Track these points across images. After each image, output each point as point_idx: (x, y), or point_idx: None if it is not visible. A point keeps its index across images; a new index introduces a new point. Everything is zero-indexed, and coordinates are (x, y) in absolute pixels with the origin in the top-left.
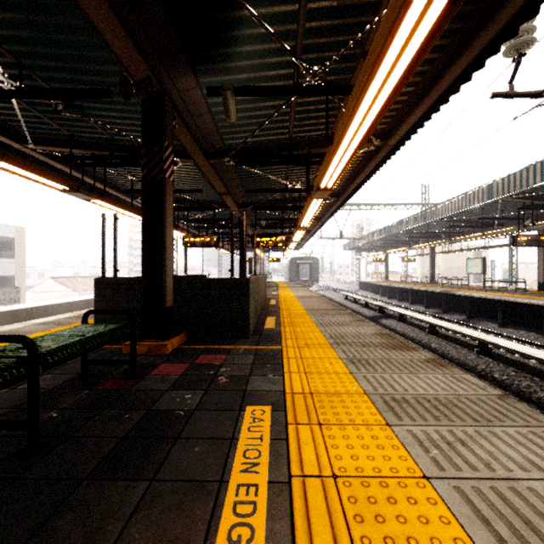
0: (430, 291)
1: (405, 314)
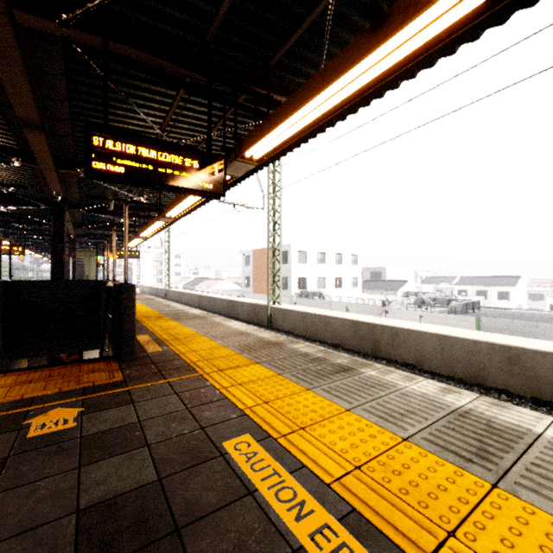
0: None
1: None
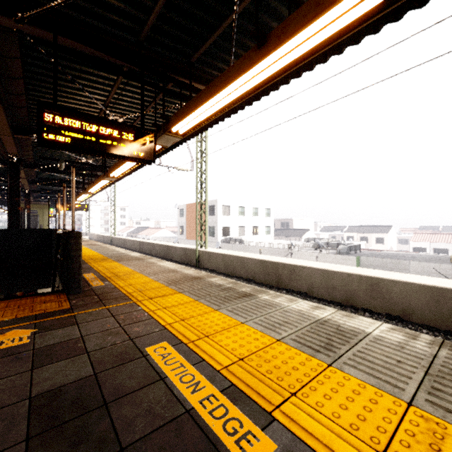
0: None
1: None
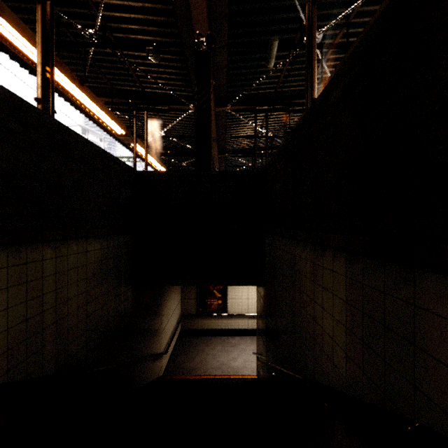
0: None
1: None
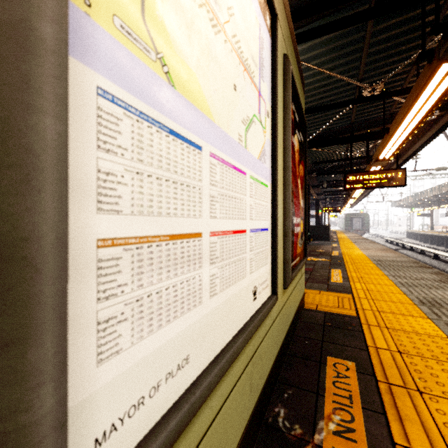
0: (446, 236)
1: (411, 246)
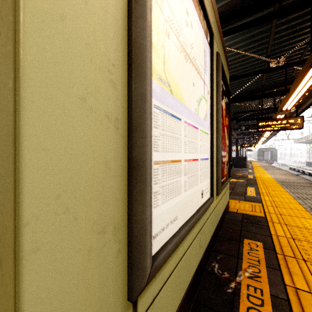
0: None
1: (309, 172)
